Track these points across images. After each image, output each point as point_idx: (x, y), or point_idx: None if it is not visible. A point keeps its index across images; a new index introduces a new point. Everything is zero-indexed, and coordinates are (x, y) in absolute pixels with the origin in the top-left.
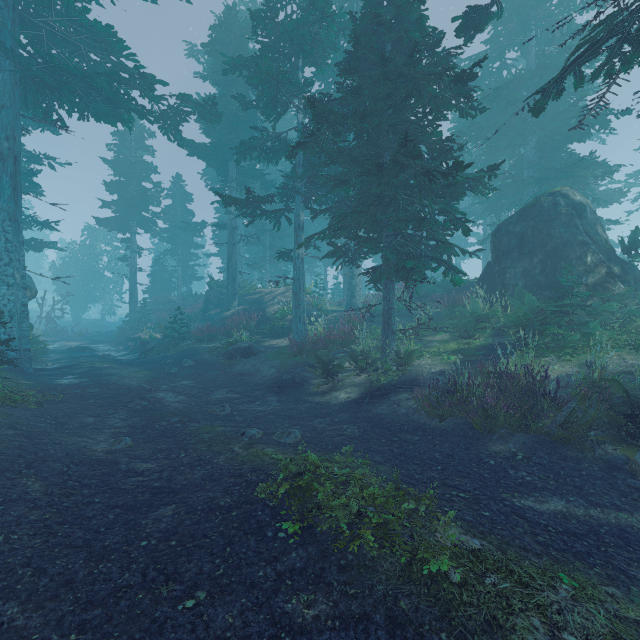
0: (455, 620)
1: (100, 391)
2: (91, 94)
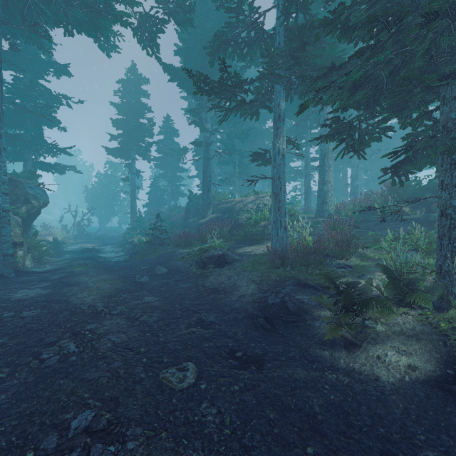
0: None
1: (36, 316)
2: None
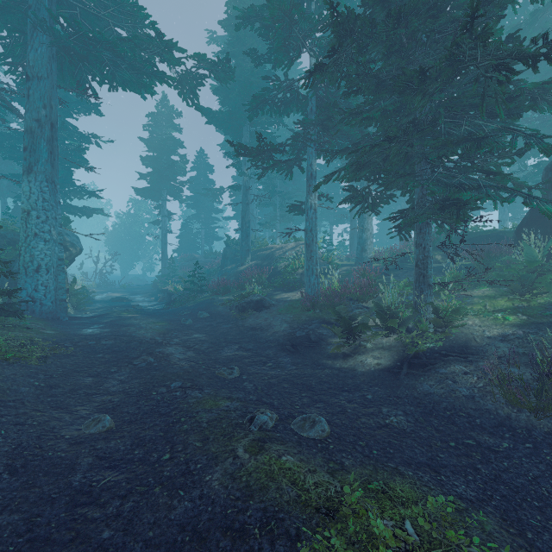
0: None
1: (113, 343)
2: (117, 62)
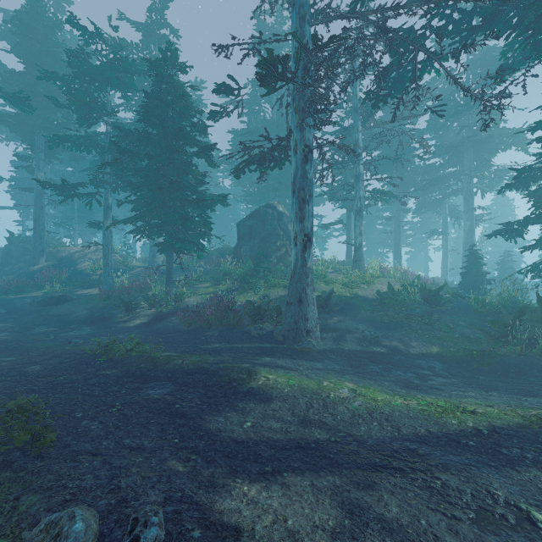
0: (157, 364)
1: None
2: None
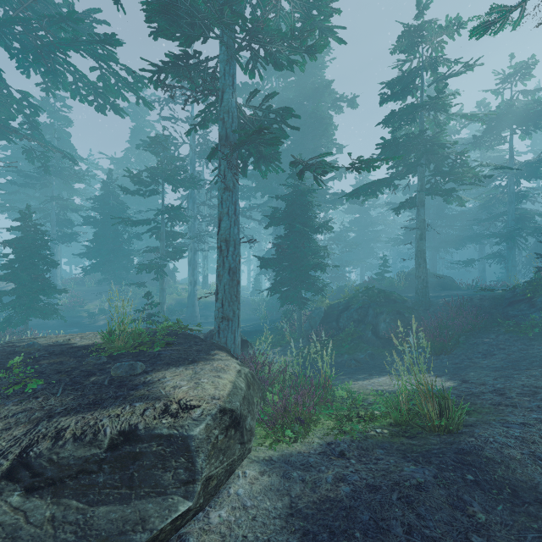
0: None
1: None
2: None
